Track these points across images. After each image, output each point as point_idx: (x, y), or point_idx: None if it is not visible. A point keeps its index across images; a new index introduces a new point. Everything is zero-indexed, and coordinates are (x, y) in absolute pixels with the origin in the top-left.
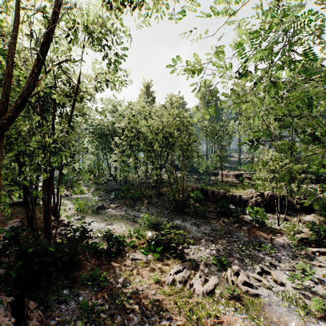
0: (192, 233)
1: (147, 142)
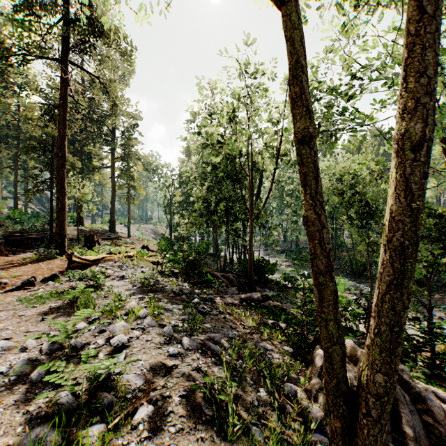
0: (363, 291)
1: None
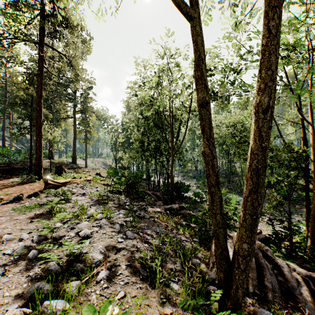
0: None
1: (220, 142)
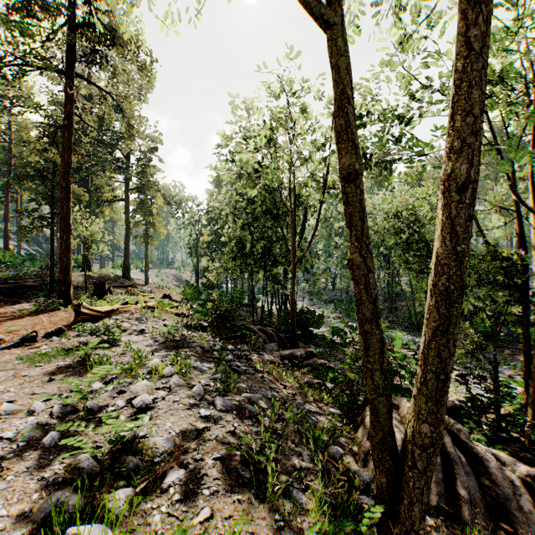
0: None
1: (375, 242)
